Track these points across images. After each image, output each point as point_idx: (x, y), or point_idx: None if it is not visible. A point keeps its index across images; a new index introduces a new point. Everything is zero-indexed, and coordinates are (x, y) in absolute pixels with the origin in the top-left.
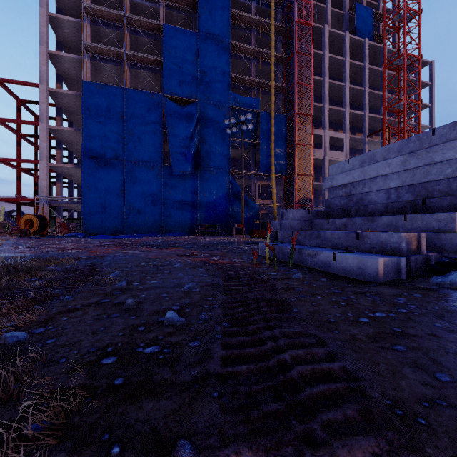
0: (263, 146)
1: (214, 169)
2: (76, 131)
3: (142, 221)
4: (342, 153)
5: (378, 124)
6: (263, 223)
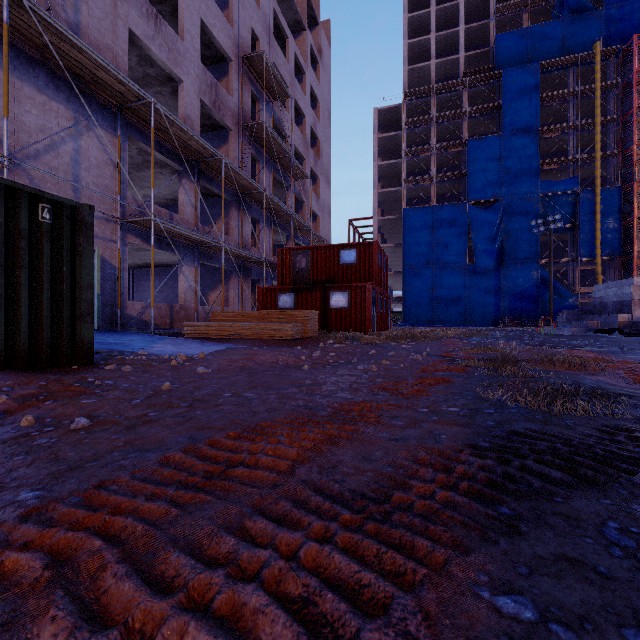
0: (583, 229)
1: (520, 262)
2: (396, 245)
3: (448, 314)
4: None
5: None
6: None
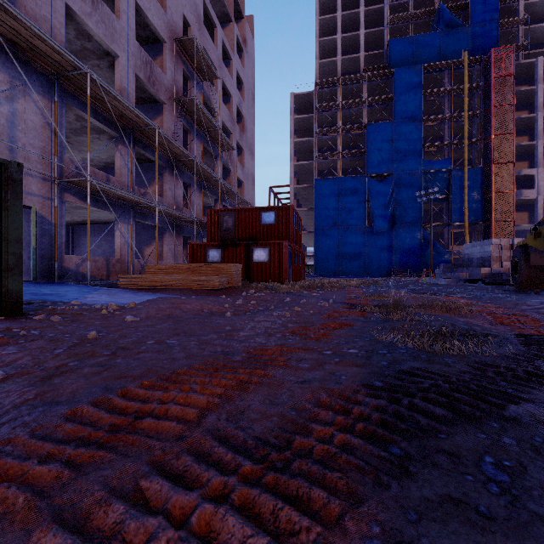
0: (455, 199)
1: (407, 225)
2: (309, 209)
3: (351, 267)
4: None
5: None
6: None
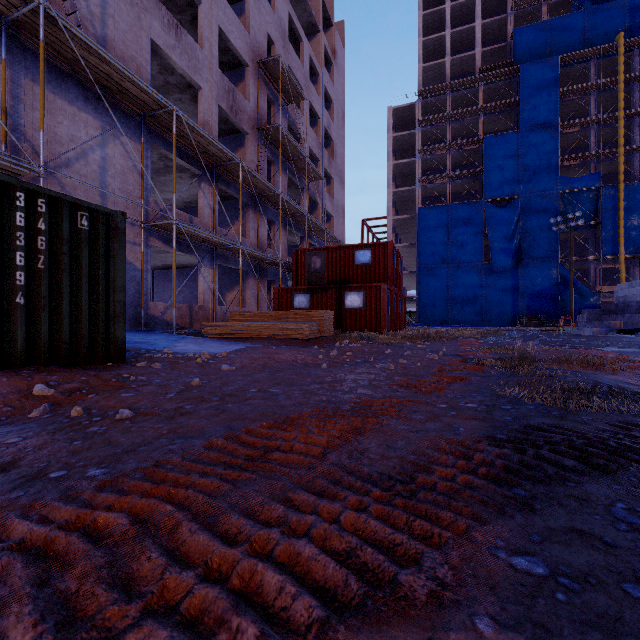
0: (606, 226)
1: (538, 260)
2: (410, 245)
3: (464, 314)
4: None
5: None
6: None
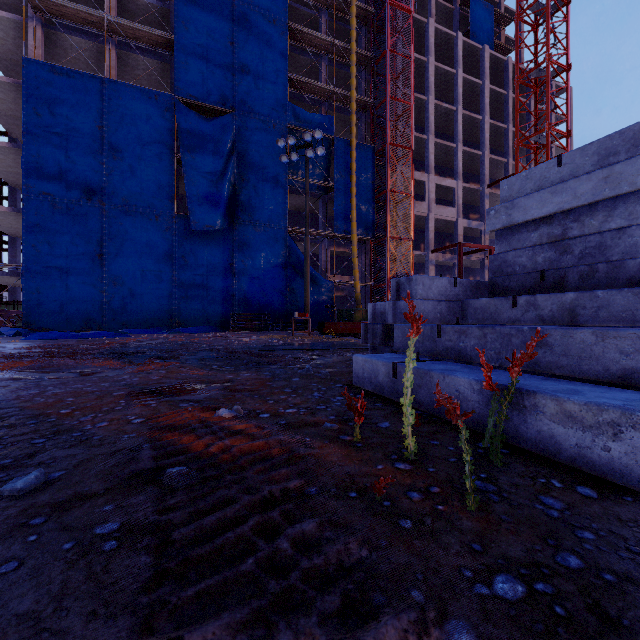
0: (339, 192)
1: (262, 224)
2: (15, 147)
3: (137, 308)
4: (453, 209)
5: (500, 171)
6: (340, 312)
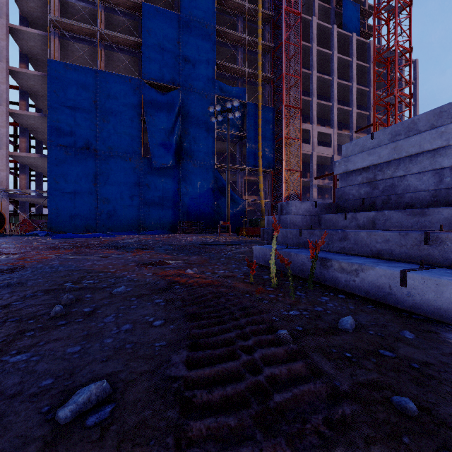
0: (250, 139)
1: (198, 162)
2: (42, 116)
3: (118, 218)
4: (330, 148)
5: (365, 121)
6: (250, 221)
